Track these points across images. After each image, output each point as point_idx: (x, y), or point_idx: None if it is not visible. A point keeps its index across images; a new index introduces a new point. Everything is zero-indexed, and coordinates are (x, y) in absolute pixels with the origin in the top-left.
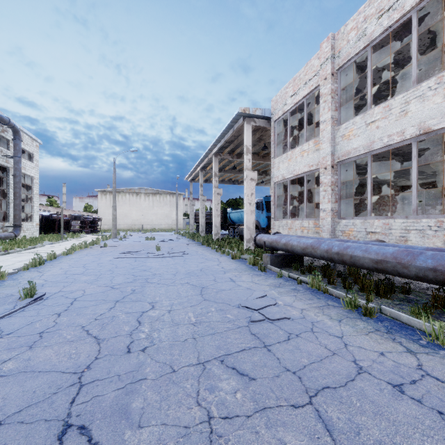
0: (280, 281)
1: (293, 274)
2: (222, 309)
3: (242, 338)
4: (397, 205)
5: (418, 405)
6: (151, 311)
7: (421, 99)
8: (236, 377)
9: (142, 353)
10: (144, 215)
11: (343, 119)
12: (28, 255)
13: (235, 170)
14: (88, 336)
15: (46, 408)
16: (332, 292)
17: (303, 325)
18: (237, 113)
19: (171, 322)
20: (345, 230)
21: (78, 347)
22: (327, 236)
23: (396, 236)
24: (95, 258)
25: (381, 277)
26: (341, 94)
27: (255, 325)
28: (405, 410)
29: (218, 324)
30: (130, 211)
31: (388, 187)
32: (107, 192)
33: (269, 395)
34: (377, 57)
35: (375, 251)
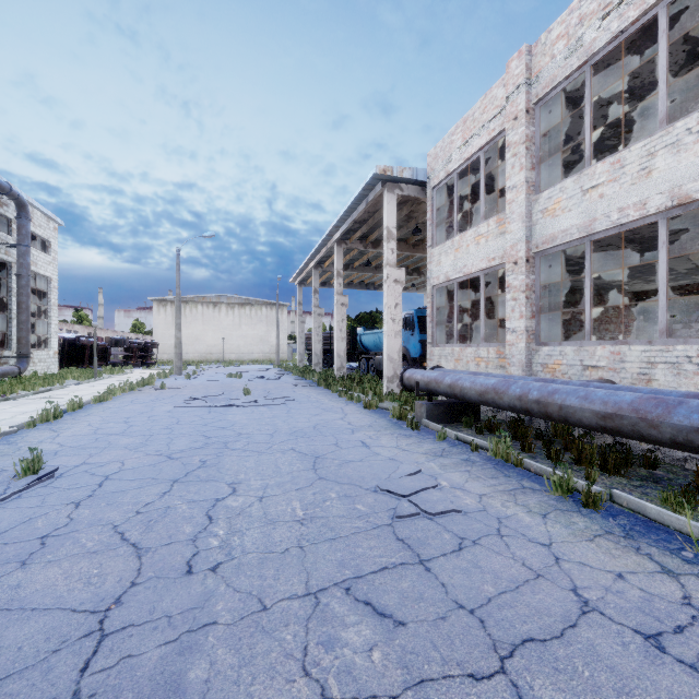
0: (443, 446)
1: (463, 434)
2: (348, 495)
3: (381, 546)
4: (628, 322)
5: (692, 674)
6: (231, 498)
7: (675, 148)
8: (371, 620)
9: (211, 575)
10: (227, 338)
11: (544, 184)
12: (38, 403)
13: (369, 266)
14: (123, 543)
15: (38, 681)
16: (528, 465)
17: (484, 524)
18: (373, 175)
19: (263, 519)
20: (548, 363)
21: (104, 563)
22: (519, 373)
23: (633, 373)
24: (145, 407)
25: (607, 440)
26: (541, 143)
27: (403, 524)
28: (671, 685)
29: (342, 521)
30: (204, 331)
31: (613, 293)
32: (167, 303)
33: (429, 655)
34: (600, 83)
35: (602, 398)
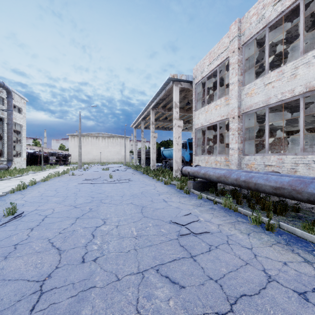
0: (200, 201)
1: (210, 196)
2: (157, 225)
3: (173, 249)
4: (284, 145)
5: None
6: (103, 226)
7: (307, 65)
8: (168, 285)
9: (93, 263)
10: (102, 152)
11: (246, 82)
12: (16, 181)
13: (166, 119)
14: (52, 247)
15: None
16: (240, 210)
17: (220, 238)
18: (168, 78)
19: (118, 236)
20: (248, 163)
21: (43, 257)
22: (235, 168)
23: (288, 168)
24: (64, 183)
25: (276, 199)
26: (245, 63)
27: (183, 238)
28: None
29: (154, 237)
30: (91, 149)
31: (277, 132)
32: (75, 136)
33: (196, 302)
34: (272, 35)
35: (274, 180)
